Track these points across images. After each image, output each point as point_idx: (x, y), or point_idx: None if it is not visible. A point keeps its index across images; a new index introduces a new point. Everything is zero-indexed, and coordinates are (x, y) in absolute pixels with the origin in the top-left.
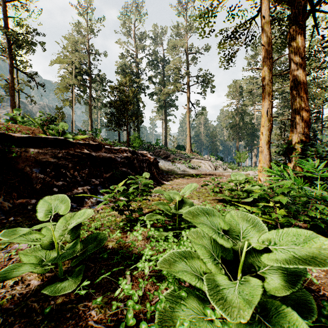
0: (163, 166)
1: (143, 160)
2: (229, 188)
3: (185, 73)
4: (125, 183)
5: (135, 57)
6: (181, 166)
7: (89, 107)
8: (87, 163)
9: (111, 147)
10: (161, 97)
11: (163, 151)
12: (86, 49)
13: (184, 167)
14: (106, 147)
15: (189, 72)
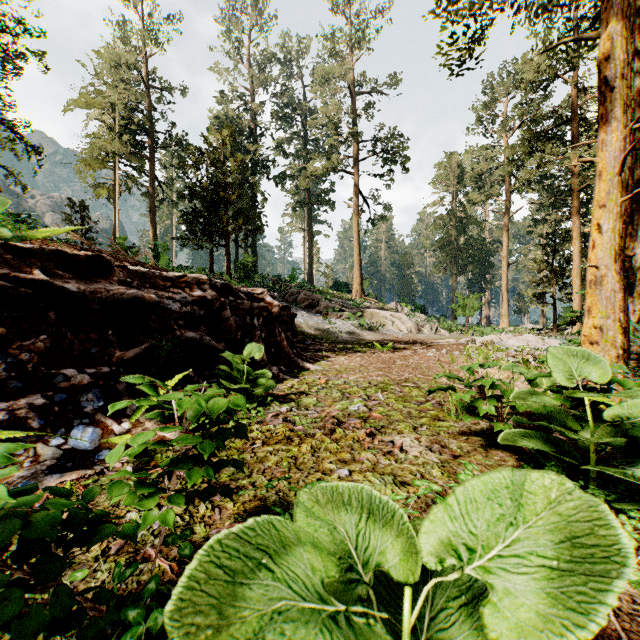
0: (305, 325)
1: (252, 309)
2: (536, 404)
3: (351, 133)
4: (194, 373)
5: (248, 100)
6: (344, 324)
7: (150, 202)
8: (48, 315)
9: (152, 272)
10: (302, 183)
11: (305, 293)
12: (144, 79)
13: (350, 327)
14: (133, 270)
15: (359, 132)
